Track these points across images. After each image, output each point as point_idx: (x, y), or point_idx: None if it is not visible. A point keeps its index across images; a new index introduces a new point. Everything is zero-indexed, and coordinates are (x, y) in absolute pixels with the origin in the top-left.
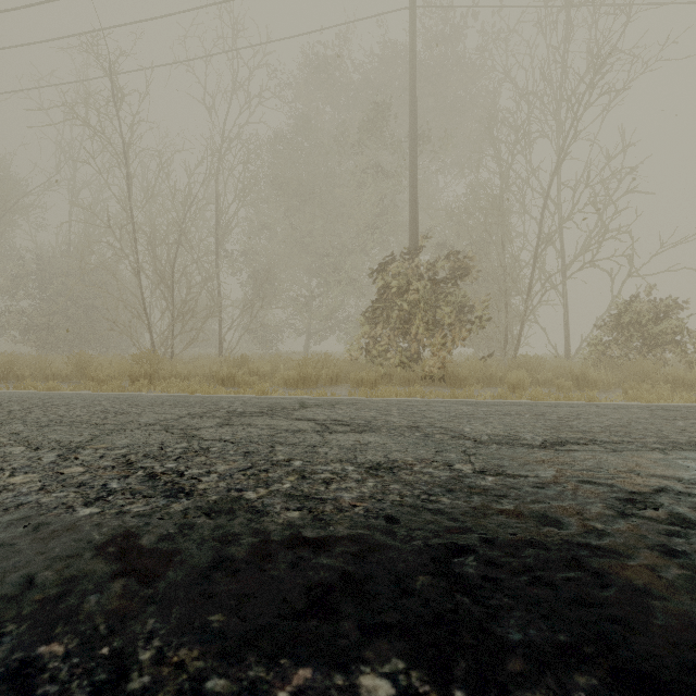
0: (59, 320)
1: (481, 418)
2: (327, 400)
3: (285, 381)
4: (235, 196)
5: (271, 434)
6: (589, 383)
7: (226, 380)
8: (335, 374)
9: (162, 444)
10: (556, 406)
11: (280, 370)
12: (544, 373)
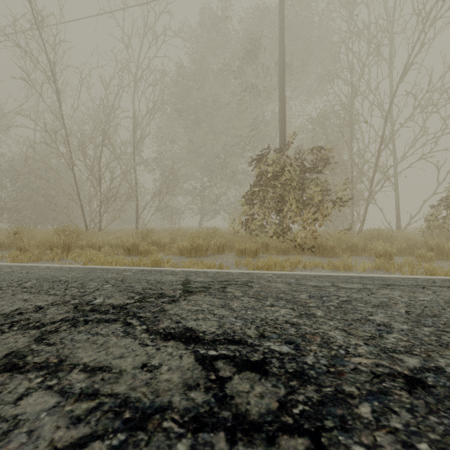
0: (25, 204)
1: None
2: (216, 277)
3: (180, 250)
4: (147, 111)
5: None
6: (444, 253)
7: (131, 249)
8: (222, 244)
9: None
10: None
11: (177, 240)
12: (398, 244)
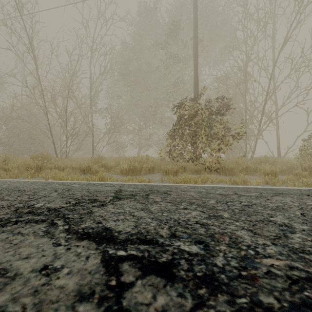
0: (15, 140)
1: None
2: (143, 188)
3: (121, 170)
4: (100, 74)
5: None
6: None
7: (86, 170)
8: (152, 167)
9: None
10: None
11: (120, 164)
12: (280, 166)
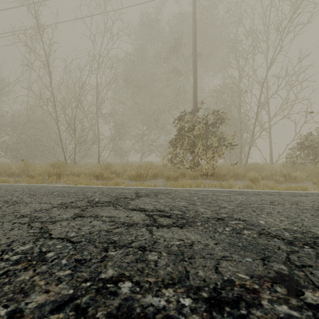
0: (22, 146)
1: (259, 207)
2: (152, 190)
3: (129, 176)
4: (106, 84)
5: (109, 229)
6: (291, 178)
7: (99, 176)
8: (155, 173)
9: (9, 245)
10: (294, 195)
11: (127, 170)
12: (265, 172)
